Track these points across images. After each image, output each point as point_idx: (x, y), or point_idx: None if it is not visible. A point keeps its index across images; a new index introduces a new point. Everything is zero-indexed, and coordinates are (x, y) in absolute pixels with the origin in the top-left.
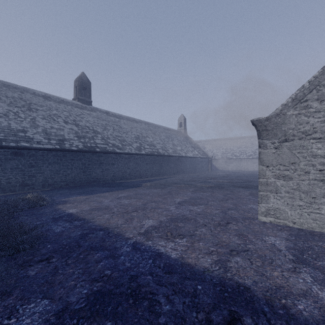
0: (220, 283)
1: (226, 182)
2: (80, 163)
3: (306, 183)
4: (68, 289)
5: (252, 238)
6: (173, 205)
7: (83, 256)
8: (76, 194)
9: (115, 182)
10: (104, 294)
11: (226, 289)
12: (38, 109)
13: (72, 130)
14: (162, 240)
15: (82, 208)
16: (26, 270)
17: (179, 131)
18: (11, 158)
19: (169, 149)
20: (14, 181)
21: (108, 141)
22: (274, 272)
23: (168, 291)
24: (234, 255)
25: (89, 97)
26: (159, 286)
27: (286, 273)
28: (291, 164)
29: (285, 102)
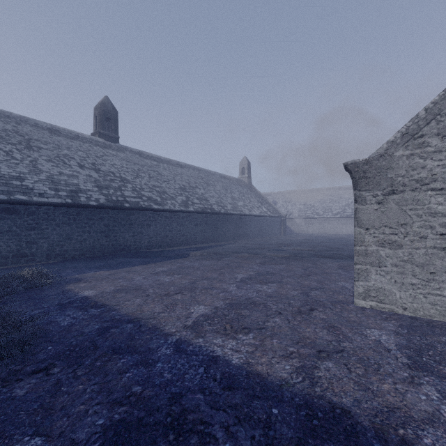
0: (305, 403)
1: (306, 250)
2: (102, 224)
3: (422, 253)
4: (75, 419)
5: (348, 332)
6: (234, 284)
7: (100, 364)
8: (95, 269)
9: (152, 251)
10: (131, 425)
11: (315, 413)
12: (41, 147)
13: (91, 177)
14: (218, 336)
15: (103, 289)
16: (12, 388)
17: (241, 180)
18: (1, 217)
19: (227, 205)
20: (6, 249)
21: (142, 193)
22: (383, 384)
23: (228, 419)
24: (323, 358)
25: (114, 131)
26: (215, 411)
27: (401, 386)
28: (400, 226)
29: (392, 138)
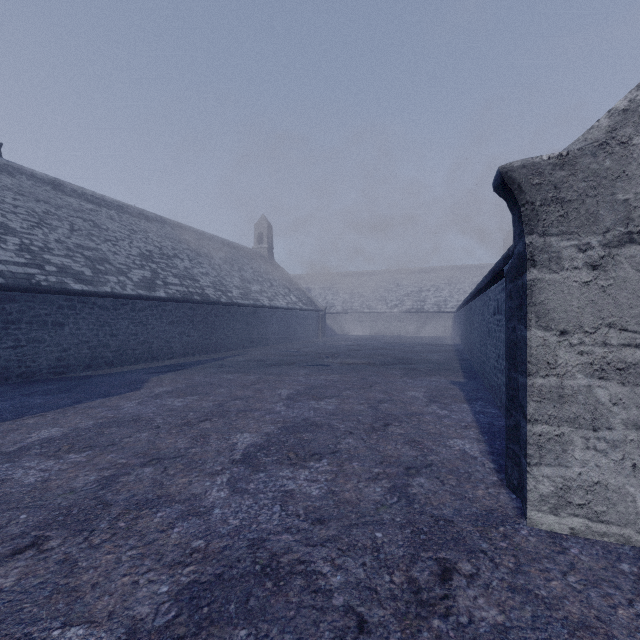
0: None
1: (363, 364)
2: None
3: None
4: None
5: None
6: (225, 475)
7: None
8: None
9: (64, 377)
10: None
11: None
12: None
13: None
14: None
15: None
16: None
17: (257, 252)
18: None
19: (232, 289)
20: None
21: (46, 258)
22: None
23: None
24: None
25: None
26: None
27: None
28: None
29: (623, 102)
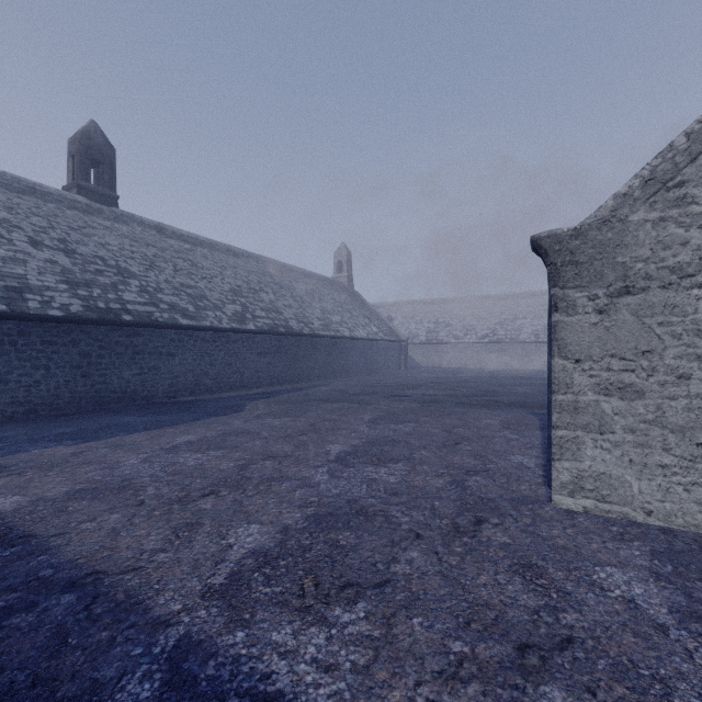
0: None
1: (444, 396)
2: (74, 353)
3: (681, 406)
4: None
5: (563, 579)
6: (324, 468)
7: None
8: (47, 441)
9: (176, 401)
10: None
11: None
12: None
13: (55, 264)
14: (284, 619)
15: (43, 491)
16: None
17: (336, 282)
18: None
19: (313, 320)
20: None
21: (160, 297)
22: None
23: None
24: (536, 672)
25: (109, 185)
26: None
27: None
28: (640, 355)
29: (624, 188)
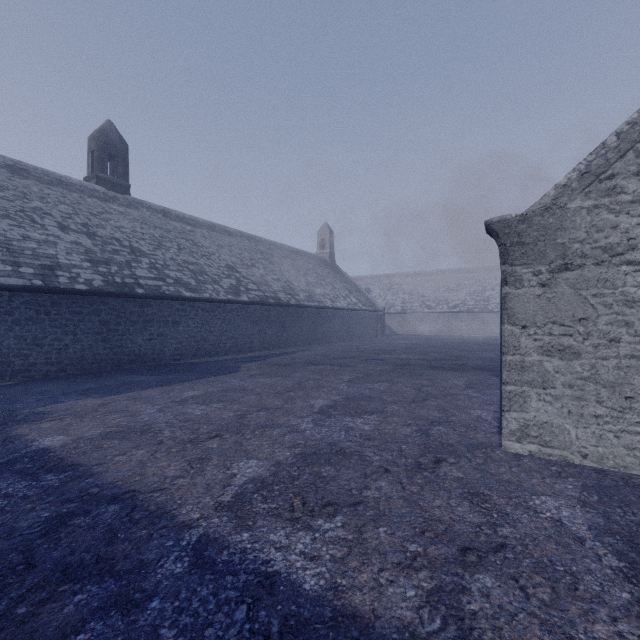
0: None
1: (416, 360)
2: (96, 321)
3: (612, 365)
4: None
5: (504, 504)
6: (309, 418)
7: (25, 610)
8: (78, 395)
9: (181, 363)
10: None
11: None
12: None
13: (79, 245)
14: (279, 525)
15: (81, 432)
16: None
17: (320, 257)
18: None
19: (299, 292)
20: None
21: (166, 273)
22: (594, 625)
23: None
24: (473, 565)
25: (123, 176)
26: None
27: (627, 628)
28: (577, 322)
29: (564, 180)
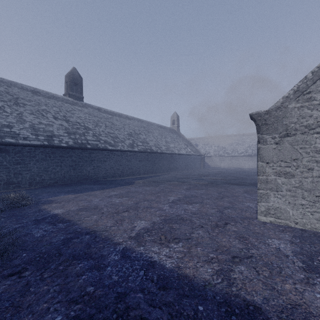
0: (224, 301)
1: (220, 179)
2: (70, 160)
3: (309, 181)
4: (38, 316)
5: (254, 241)
6: (167, 204)
7: (62, 268)
8: (64, 193)
9: (107, 180)
10: None
11: (232, 310)
12: (26, 104)
13: (62, 126)
14: (155, 245)
15: (69, 208)
16: None
17: (172, 129)
18: None
19: (162, 146)
20: None
21: (100, 138)
22: (285, 284)
23: (163, 315)
24: (237, 262)
25: (80, 93)
26: (152, 308)
27: (299, 286)
28: (293, 161)
29: (286, 94)
